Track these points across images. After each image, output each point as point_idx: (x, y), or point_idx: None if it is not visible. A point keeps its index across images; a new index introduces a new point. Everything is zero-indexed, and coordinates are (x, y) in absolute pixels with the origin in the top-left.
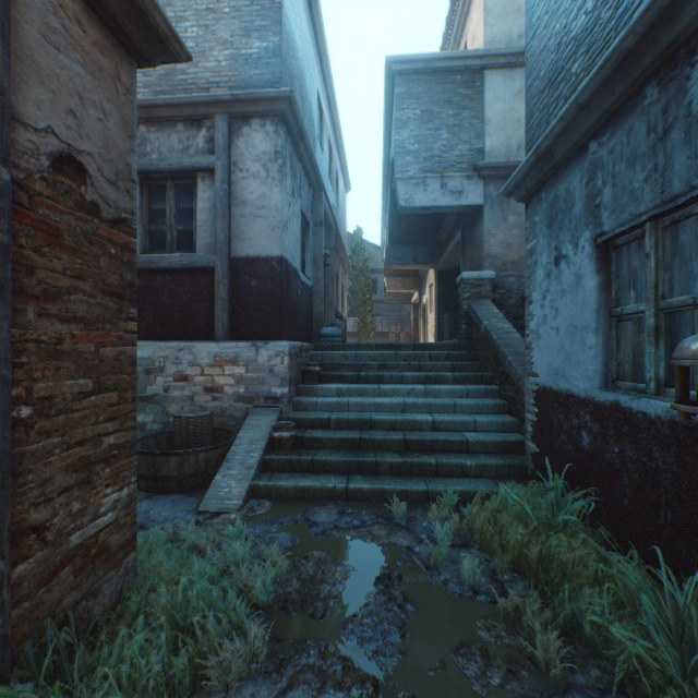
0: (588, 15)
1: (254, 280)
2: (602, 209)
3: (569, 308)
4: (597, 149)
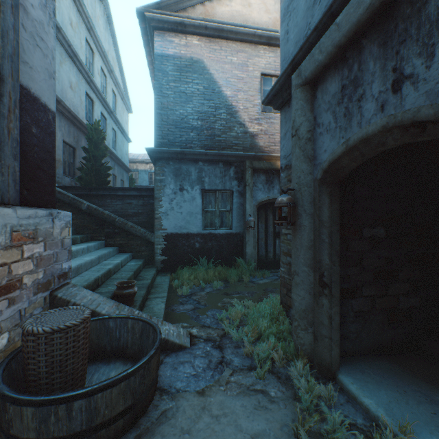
0: (199, 125)
1: (36, 127)
2: (205, 183)
3: (189, 206)
4: (203, 165)
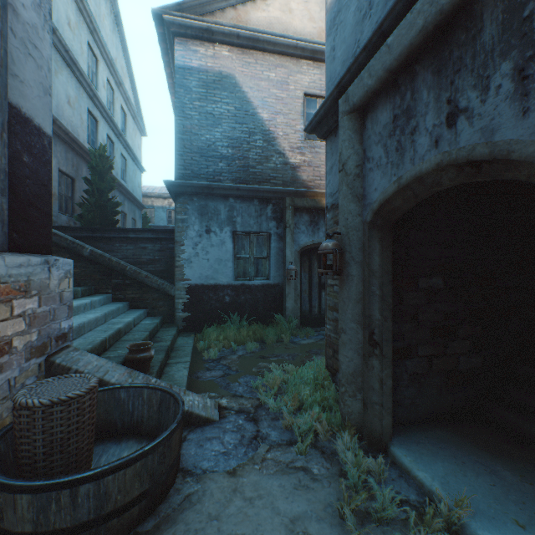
0: (229, 154)
1: (28, 155)
2: (237, 223)
3: (218, 252)
4: (234, 203)
